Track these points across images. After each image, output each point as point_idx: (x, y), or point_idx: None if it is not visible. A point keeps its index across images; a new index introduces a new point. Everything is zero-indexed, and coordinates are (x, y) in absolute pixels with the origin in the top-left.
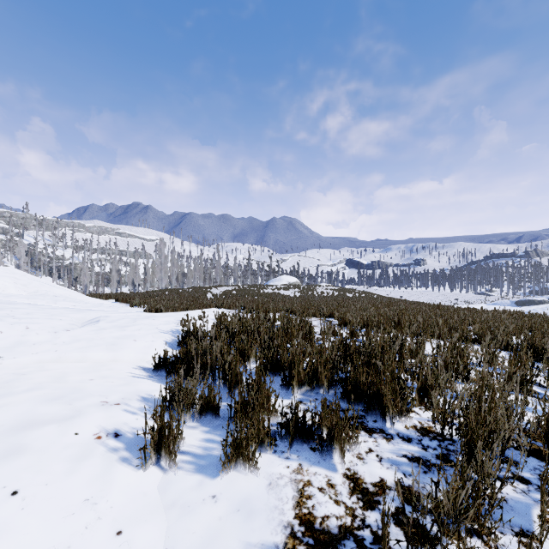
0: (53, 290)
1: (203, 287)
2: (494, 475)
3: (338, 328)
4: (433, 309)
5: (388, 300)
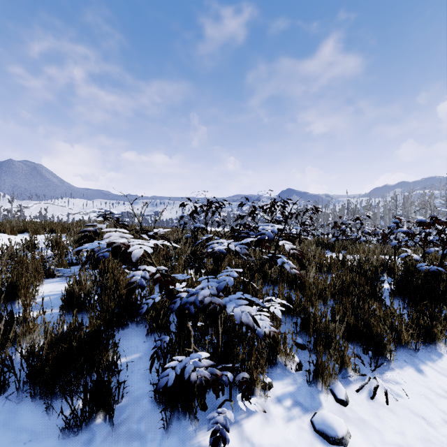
0: None
1: None
2: None
3: None
4: None
5: None
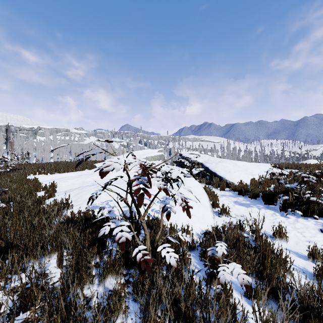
0: None
1: None
2: None
3: None
4: None
5: None
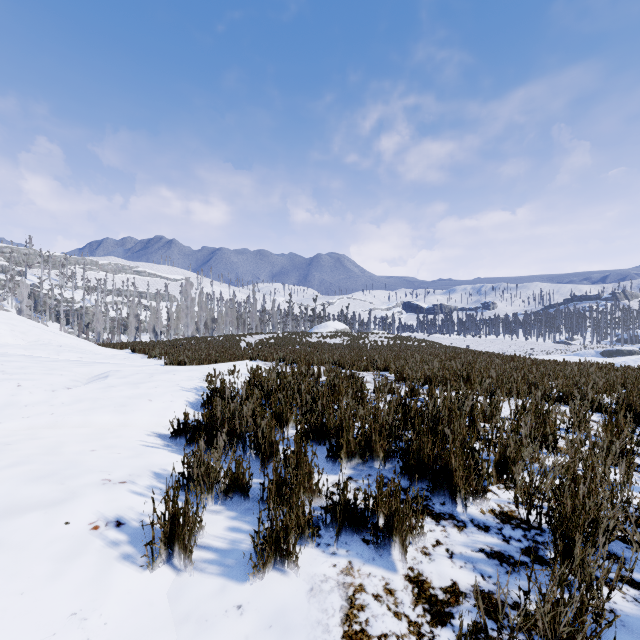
0: (58, 339)
1: (236, 335)
2: (596, 577)
3: (395, 385)
4: (507, 361)
5: (452, 350)
